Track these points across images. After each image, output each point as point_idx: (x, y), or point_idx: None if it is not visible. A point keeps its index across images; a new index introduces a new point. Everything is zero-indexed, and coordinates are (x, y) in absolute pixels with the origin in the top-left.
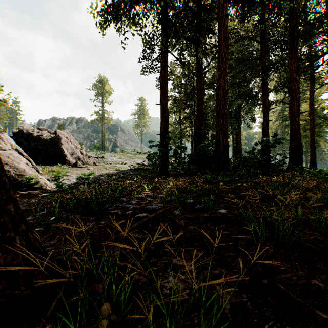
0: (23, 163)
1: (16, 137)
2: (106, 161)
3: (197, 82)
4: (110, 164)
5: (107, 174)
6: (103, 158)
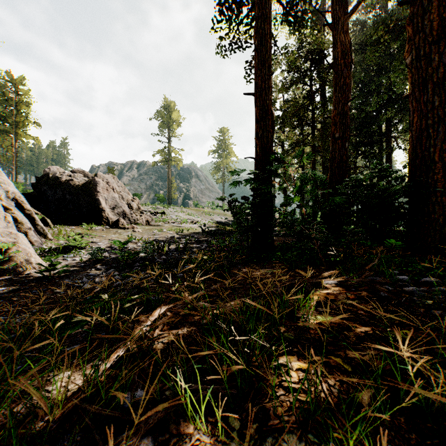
0: (1, 221)
1: (38, 184)
2: (165, 219)
3: (334, 46)
4: (173, 223)
5: (161, 241)
6: (164, 214)
